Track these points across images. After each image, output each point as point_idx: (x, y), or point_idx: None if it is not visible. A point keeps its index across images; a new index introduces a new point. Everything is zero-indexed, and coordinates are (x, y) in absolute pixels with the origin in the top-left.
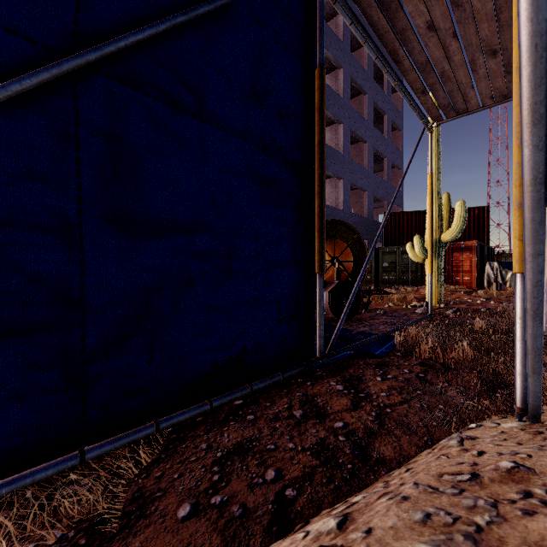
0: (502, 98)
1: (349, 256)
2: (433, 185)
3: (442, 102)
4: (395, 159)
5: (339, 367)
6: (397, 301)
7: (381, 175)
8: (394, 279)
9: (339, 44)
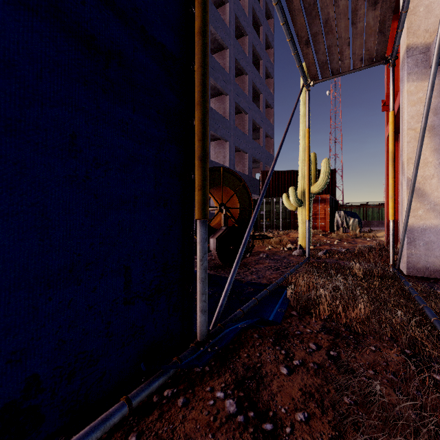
0: (370, 62)
1: (235, 203)
2: (304, 144)
3: (321, 59)
4: (268, 130)
5: (228, 349)
6: (275, 244)
7: (258, 142)
8: (269, 224)
9: (226, 29)
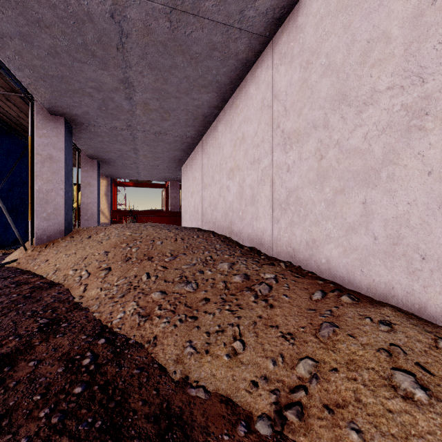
0: None
1: None
2: None
3: None
4: None
5: None
6: None
7: None
8: None
9: None
